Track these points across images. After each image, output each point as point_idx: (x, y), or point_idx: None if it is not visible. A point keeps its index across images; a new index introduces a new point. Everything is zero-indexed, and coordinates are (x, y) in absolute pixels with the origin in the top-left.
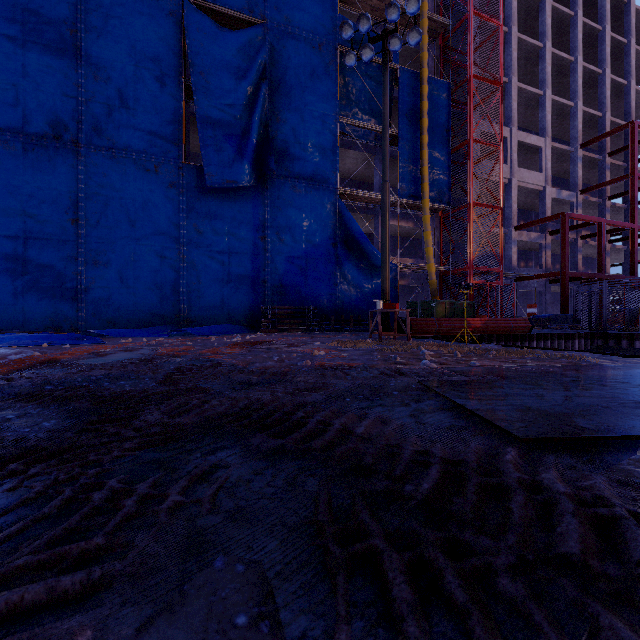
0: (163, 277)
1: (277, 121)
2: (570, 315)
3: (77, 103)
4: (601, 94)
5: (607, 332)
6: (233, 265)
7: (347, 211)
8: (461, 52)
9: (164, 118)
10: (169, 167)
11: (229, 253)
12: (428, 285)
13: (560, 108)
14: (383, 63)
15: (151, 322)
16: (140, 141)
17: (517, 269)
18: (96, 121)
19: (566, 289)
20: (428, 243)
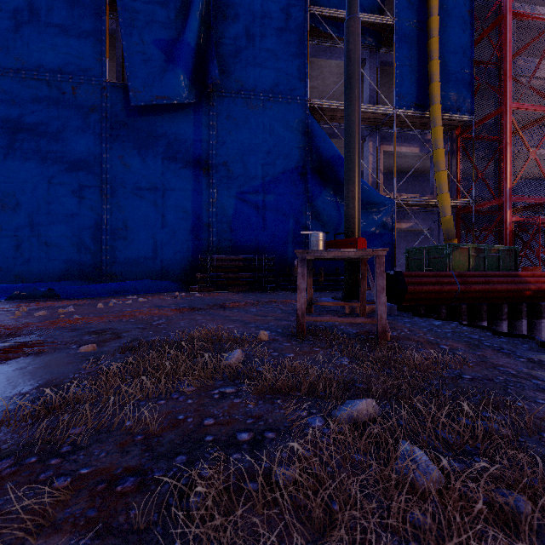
0: (81, 222)
1: (225, 19)
2: None
3: None
4: None
5: None
6: (168, 205)
7: (320, 129)
8: None
9: (83, 28)
10: (89, 87)
11: (163, 190)
12: (439, 228)
13: None
14: None
15: (67, 277)
16: (54, 58)
17: None
18: (4, 39)
19: None
20: (439, 165)
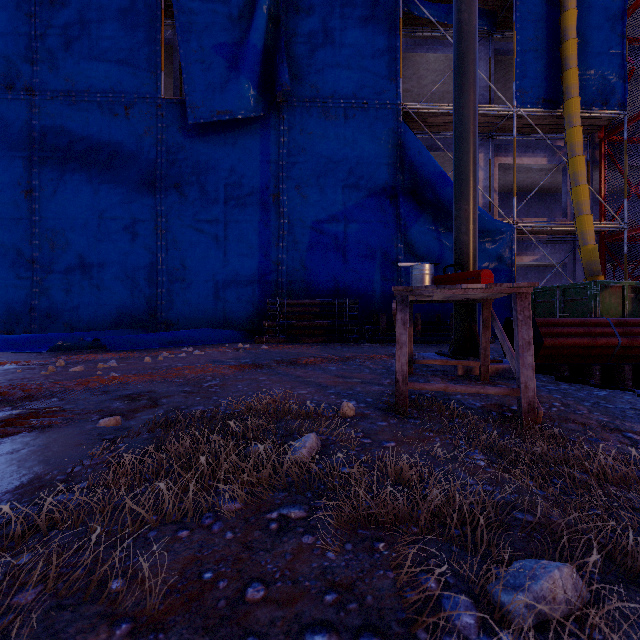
0: (135, 262)
1: (297, 13)
2: None
3: (31, 39)
4: None
5: None
6: (231, 240)
7: (415, 139)
8: None
9: (136, 39)
10: (142, 107)
11: (225, 222)
12: (575, 261)
13: None
14: None
15: (119, 325)
16: (106, 76)
17: None
18: (53, 58)
19: None
20: (578, 178)
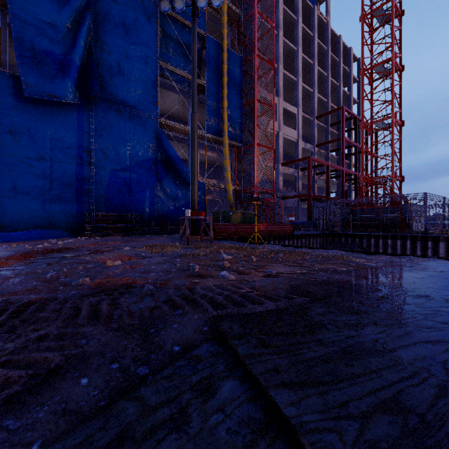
0: None
1: (102, 51)
2: (313, 222)
3: None
4: (326, 88)
5: (334, 232)
6: (55, 174)
7: (166, 138)
8: (249, 38)
9: None
10: None
11: (51, 162)
12: (227, 200)
13: (306, 92)
14: (192, 16)
15: None
16: None
17: (282, 191)
18: None
19: (310, 205)
20: (227, 169)
